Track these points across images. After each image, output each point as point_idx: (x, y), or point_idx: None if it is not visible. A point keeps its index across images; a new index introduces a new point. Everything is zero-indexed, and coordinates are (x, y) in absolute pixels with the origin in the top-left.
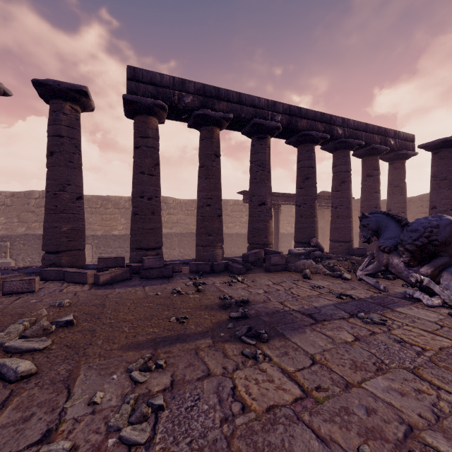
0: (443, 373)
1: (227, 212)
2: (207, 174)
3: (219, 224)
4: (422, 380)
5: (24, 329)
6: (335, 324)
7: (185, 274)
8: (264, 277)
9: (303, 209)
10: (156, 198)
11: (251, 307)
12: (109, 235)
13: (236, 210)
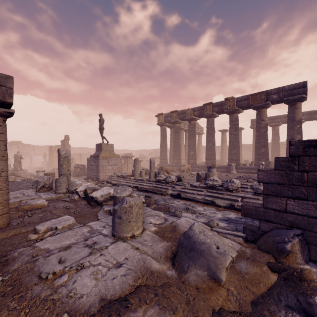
0: None
1: None
2: (273, 140)
3: (277, 153)
4: None
5: None
6: None
7: None
8: None
9: None
10: None
11: None
12: None
13: None
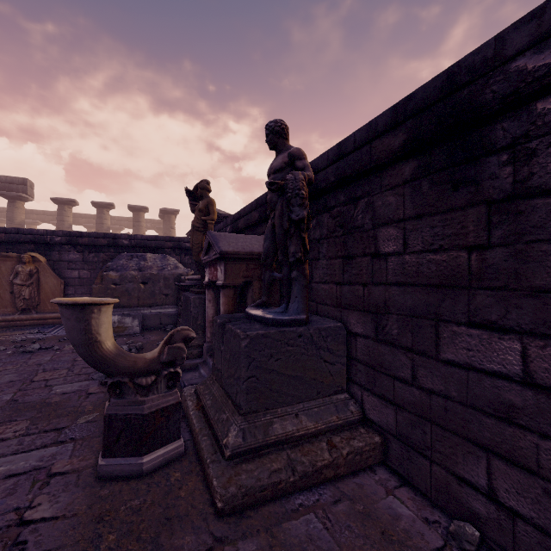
0: None
1: None
2: None
3: None
4: None
5: None
6: None
7: None
8: None
9: None
10: None
11: None
12: None
13: None
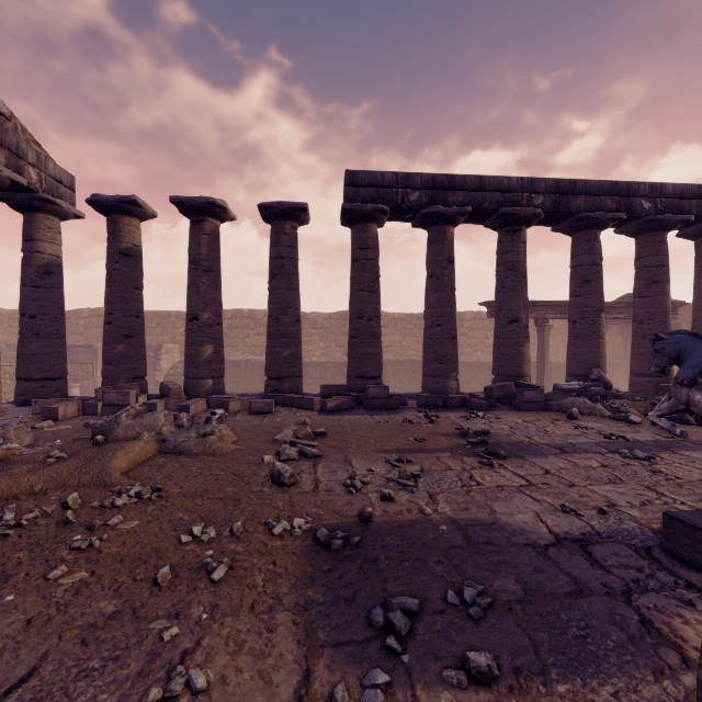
0: (680, 491)
1: (462, 331)
2: (437, 286)
3: (453, 349)
4: (652, 491)
5: (293, 434)
6: (585, 455)
7: (412, 407)
8: (512, 415)
9: (579, 326)
10: (376, 319)
11: (491, 438)
12: (309, 362)
13: (478, 327)
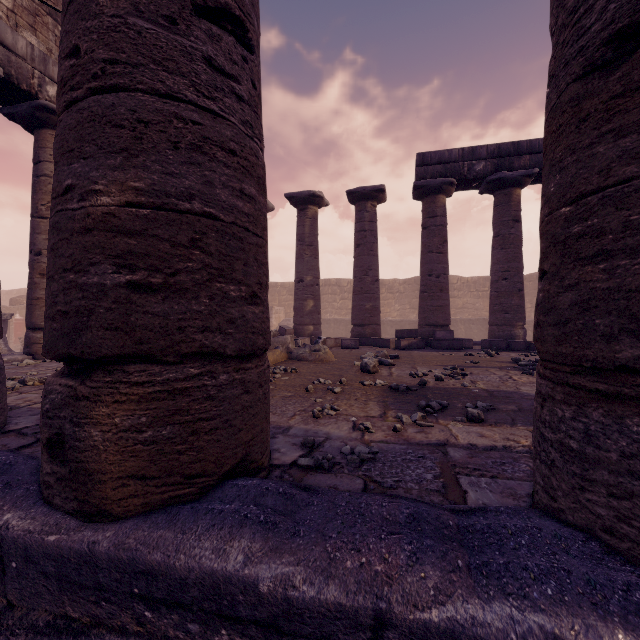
0: None
1: None
2: (503, 244)
3: (519, 301)
4: None
5: (374, 355)
6: None
7: (476, 349)
8: None
9: None
10: (444, 276)
11: None
12: (386, 321)
13: None
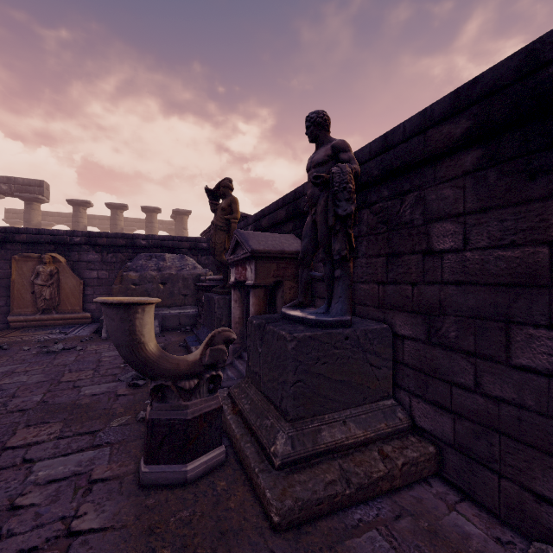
0: None
1: None
2: None
3: None
4: None
5: None
6: None
7: None
8: None
9: None
10: None
11: None
12: None
13: None
